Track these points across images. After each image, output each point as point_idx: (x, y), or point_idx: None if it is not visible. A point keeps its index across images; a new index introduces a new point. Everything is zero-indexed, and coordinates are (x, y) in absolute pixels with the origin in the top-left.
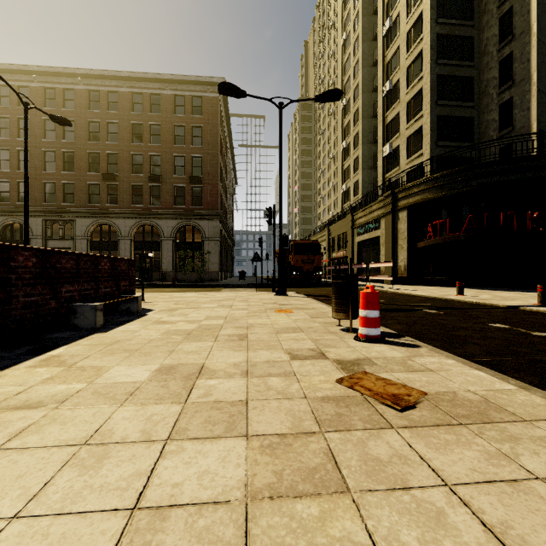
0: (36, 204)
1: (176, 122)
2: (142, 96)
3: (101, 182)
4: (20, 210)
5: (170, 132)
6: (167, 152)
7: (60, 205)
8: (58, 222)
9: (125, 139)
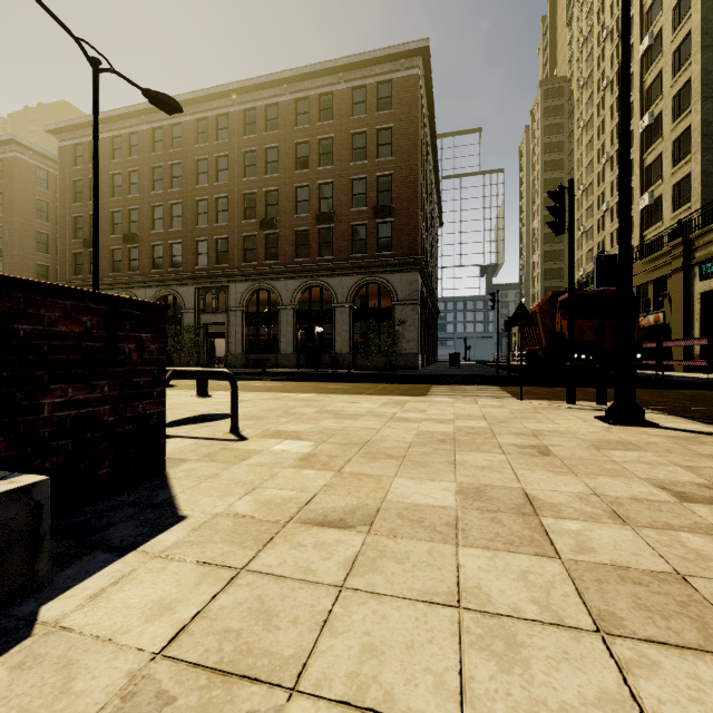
0: (188, 269)
1: (354, 128)
2: (308, 102)
3: (257, 233)
4: (173, 278)
5: (345, 146)
6: (342, 176)
7: (212, 267)
8: (211, 290)
9: (287, 167)
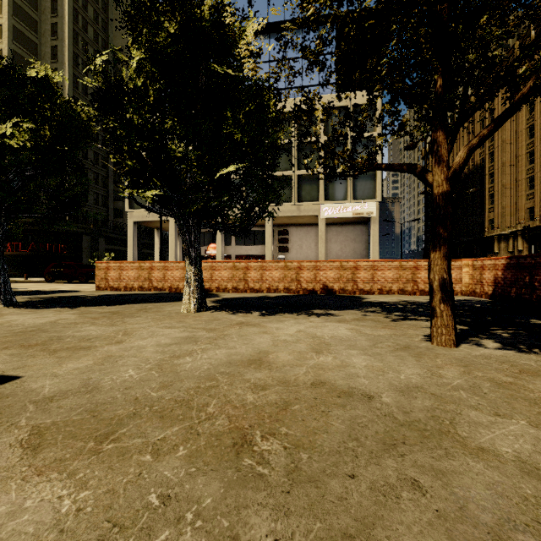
0: None
1: None
2: None
3: None
4: None
5: None
6: None
7: None
8: None
9: None
